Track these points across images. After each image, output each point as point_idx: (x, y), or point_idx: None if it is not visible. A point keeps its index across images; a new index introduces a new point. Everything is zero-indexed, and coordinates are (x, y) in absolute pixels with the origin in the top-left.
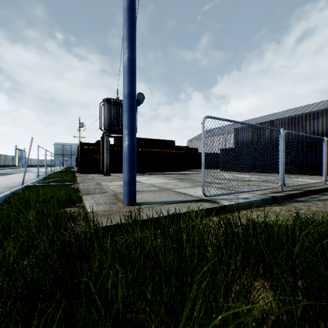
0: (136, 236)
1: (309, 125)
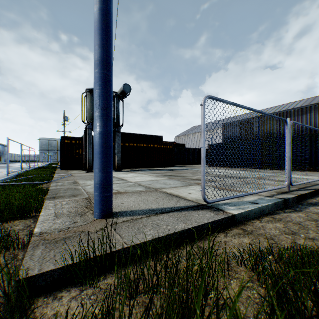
0: (101, 287)
1: (298, 120)
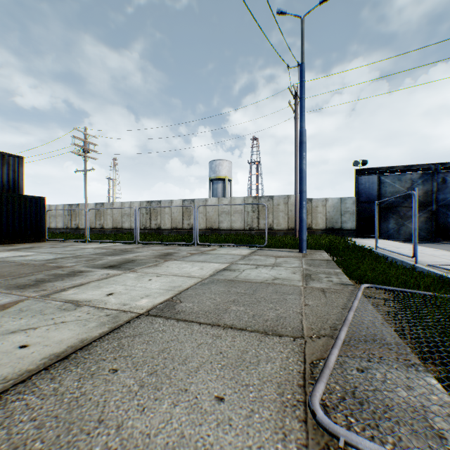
0: None
1: None
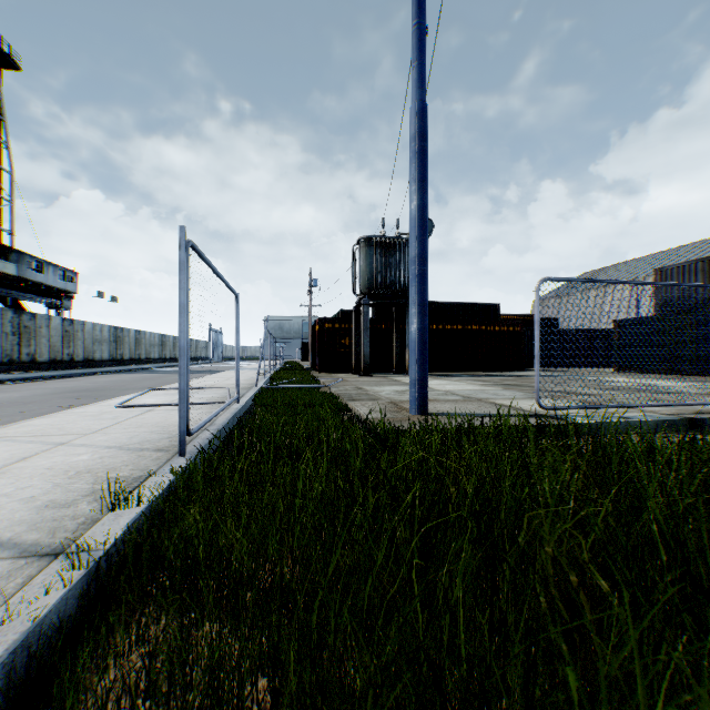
0: None
1: None
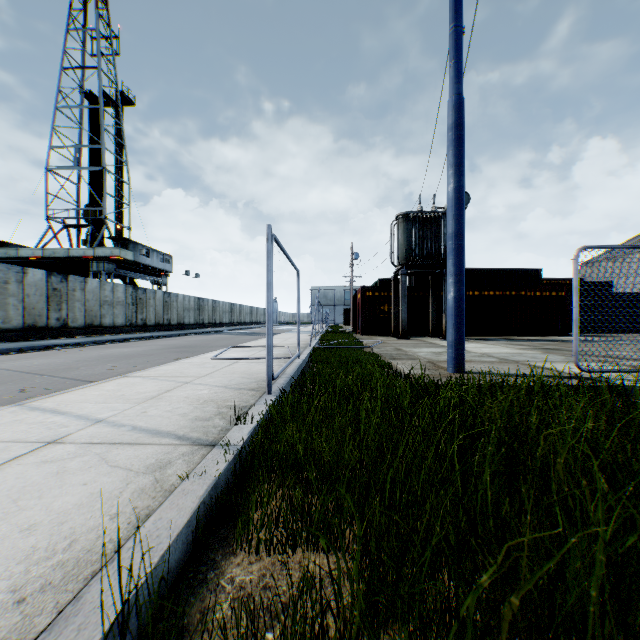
0: None
1: None
